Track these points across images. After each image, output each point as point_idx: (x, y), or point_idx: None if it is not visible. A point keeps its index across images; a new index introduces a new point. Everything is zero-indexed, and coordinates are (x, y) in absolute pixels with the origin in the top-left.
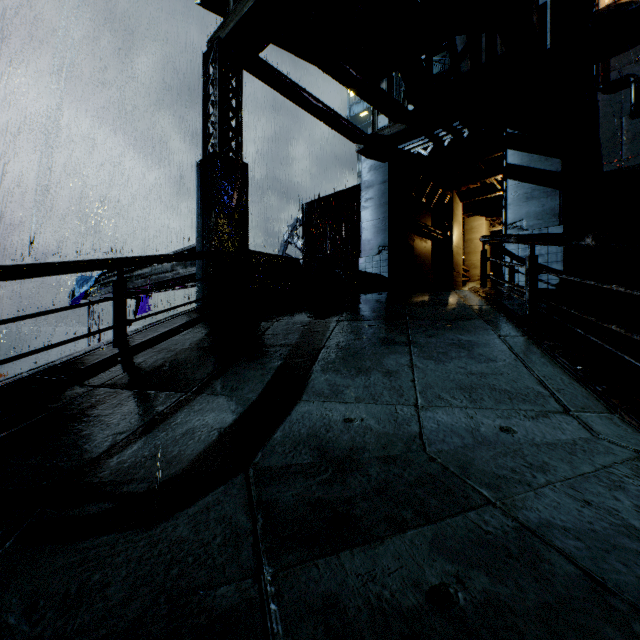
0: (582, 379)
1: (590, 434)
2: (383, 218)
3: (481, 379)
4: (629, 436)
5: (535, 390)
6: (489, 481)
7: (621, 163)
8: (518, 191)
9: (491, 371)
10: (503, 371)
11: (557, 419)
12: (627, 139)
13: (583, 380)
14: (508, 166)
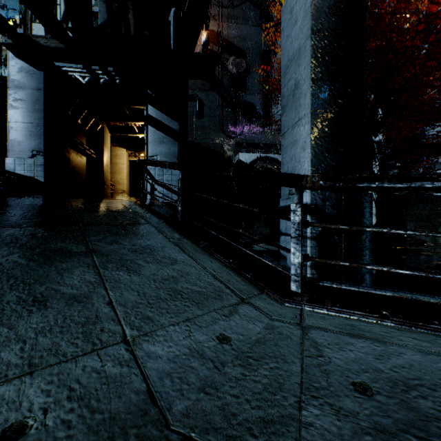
0: (236, 269)
1: (268, 318)
2: (38, 124)
3: (176, 284)
4: (283, 311)
5: (216, 285)
6: (265, 440)
7: (193, 139)
8: (155, 135)
9: (179, 273)
10: (187, 271)
11: (244, 310)
12: (196, 128)
13: (237, 270)
14: (149, 116)
